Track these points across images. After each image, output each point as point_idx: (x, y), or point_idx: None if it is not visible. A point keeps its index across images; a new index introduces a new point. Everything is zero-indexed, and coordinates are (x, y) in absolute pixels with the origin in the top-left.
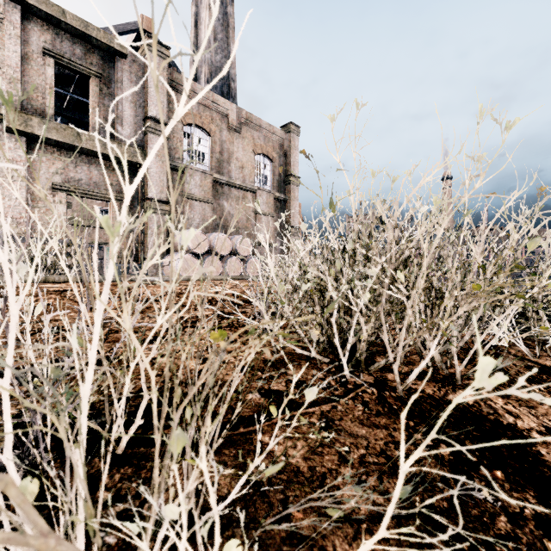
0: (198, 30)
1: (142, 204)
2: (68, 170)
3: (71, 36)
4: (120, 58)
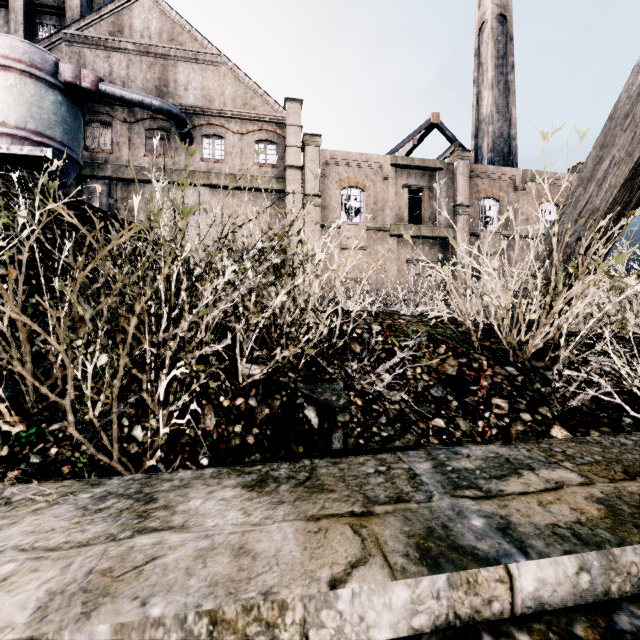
0: (479, 106)
1: (452, 264)
2: (413, 250)
3: (415, 170)
4: (439, 171)
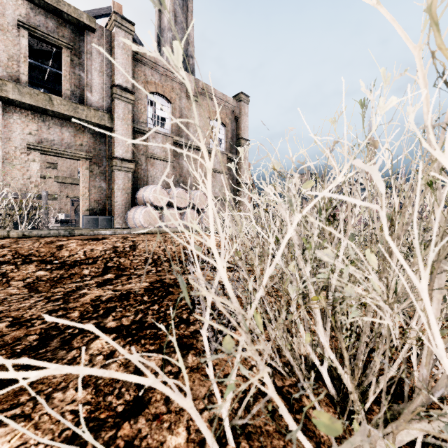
0: (161, 14)
1: (109, 162)
2: (41, 131)
3: (44, 11)
4: (90, 32)
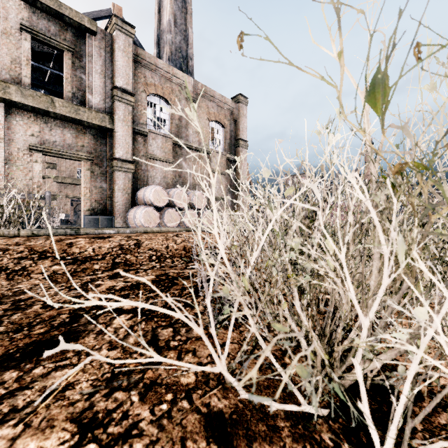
0: (161, 16)
1: (110, 163)
2: (43, 132)
3: (47, 15)
4: (91, 35)
